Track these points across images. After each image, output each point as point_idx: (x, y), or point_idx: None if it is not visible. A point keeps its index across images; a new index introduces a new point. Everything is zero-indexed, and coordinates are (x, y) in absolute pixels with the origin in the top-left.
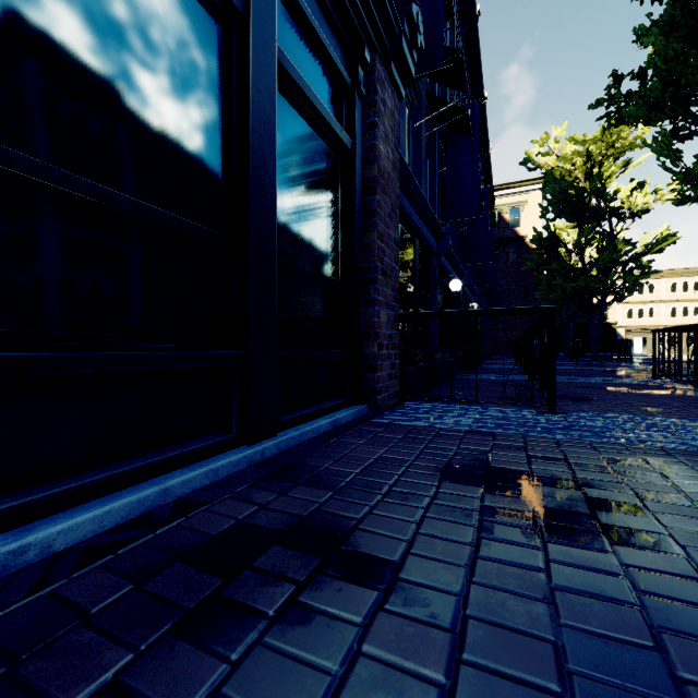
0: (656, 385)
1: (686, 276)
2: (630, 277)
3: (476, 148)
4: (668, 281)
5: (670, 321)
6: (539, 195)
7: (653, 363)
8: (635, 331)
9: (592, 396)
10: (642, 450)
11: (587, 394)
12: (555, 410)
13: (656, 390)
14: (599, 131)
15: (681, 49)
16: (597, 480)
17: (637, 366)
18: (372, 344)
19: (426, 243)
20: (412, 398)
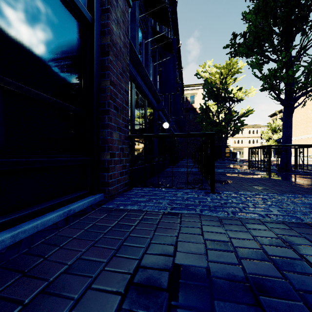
0: (251, 172)
1: (253, 128)
2: (237, 126)
3: (175, 60)
4: (247, 129)
5: (248, 145)
6: (201, 91)
7: (249, 162)
8: (236, 148)
9: (228, 179)
10: (271, 223)
11: (225, 178)
12: (214, 191)
13: (253, 175)
14: (225, 63)
15: (261, 22)
16: (261, 271)
17: (240, 163)
18: (106, 153)
19: (151, 103)
20: (136, 186)
